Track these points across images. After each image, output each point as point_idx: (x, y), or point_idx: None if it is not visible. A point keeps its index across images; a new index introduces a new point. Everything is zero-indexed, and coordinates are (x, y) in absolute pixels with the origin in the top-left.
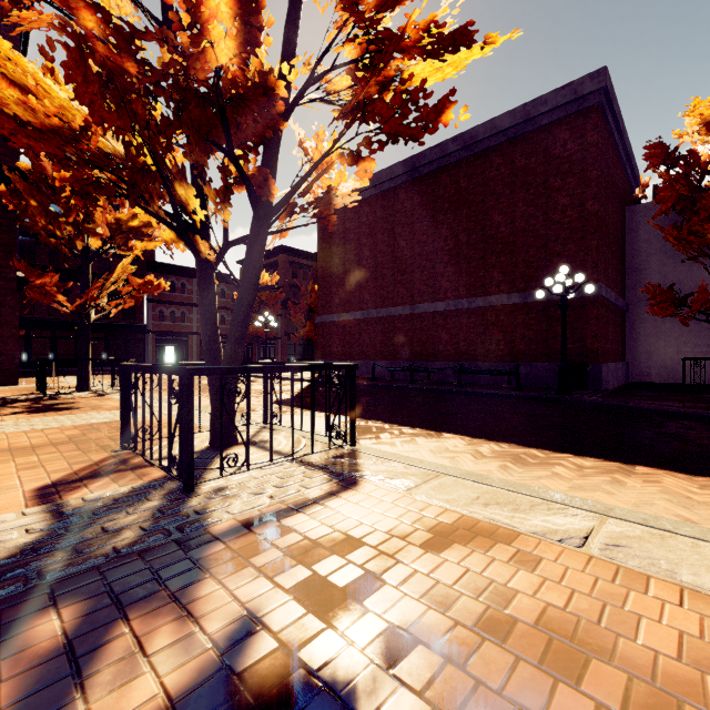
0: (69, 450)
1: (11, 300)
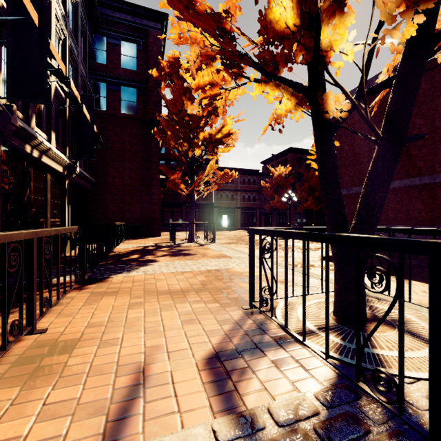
0: (207, 299)
1: (158, 191)
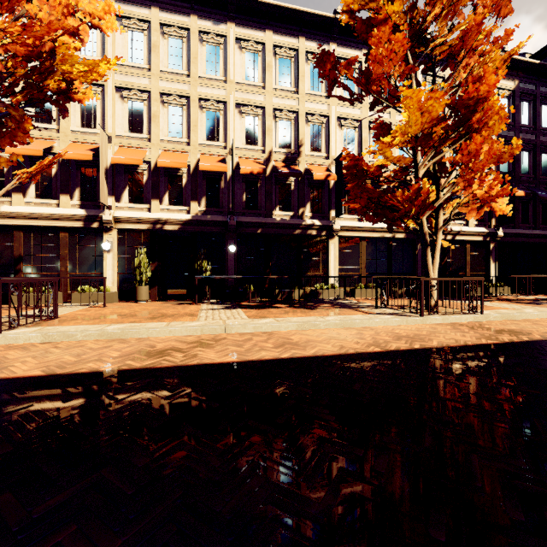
0: None
1: None
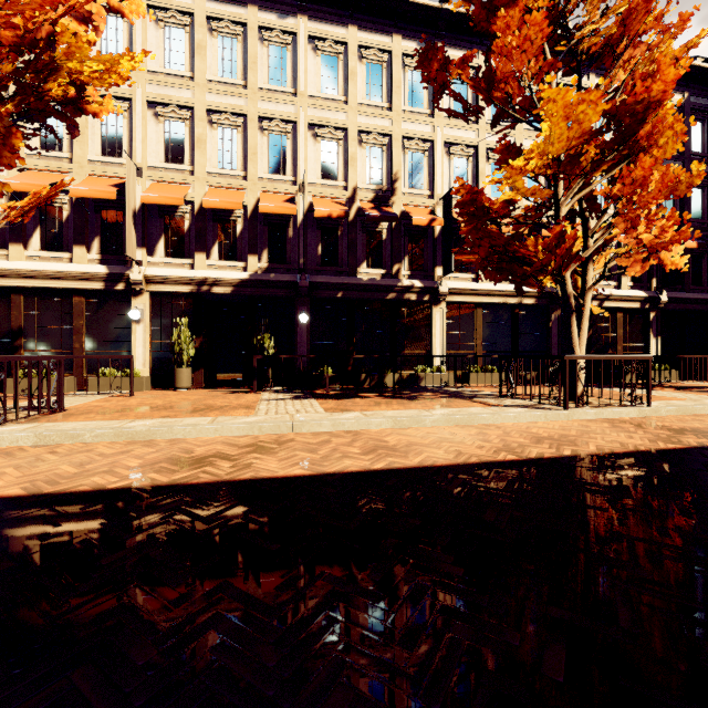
0: None
1: None
